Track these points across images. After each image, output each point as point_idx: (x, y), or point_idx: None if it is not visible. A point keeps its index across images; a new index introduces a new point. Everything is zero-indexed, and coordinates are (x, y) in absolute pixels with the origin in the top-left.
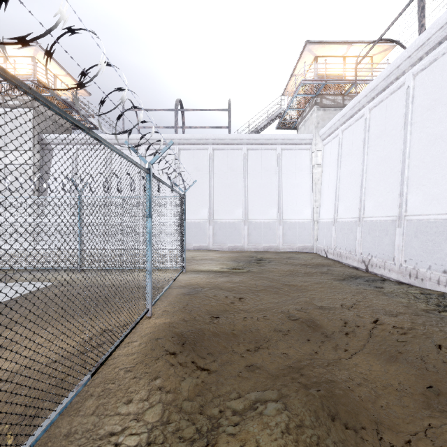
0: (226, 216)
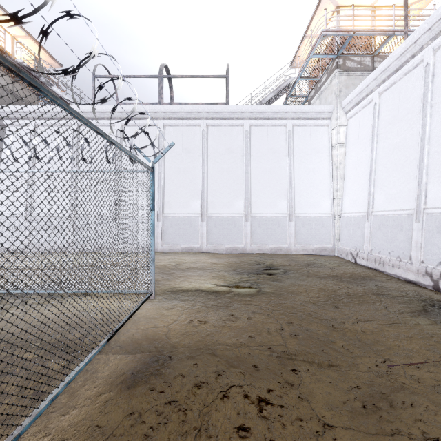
0: (223, 210)
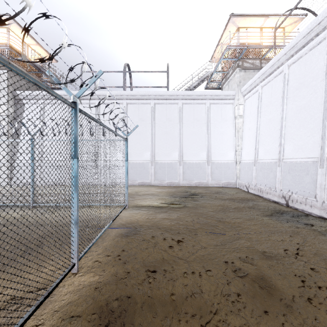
0: (165, 158)
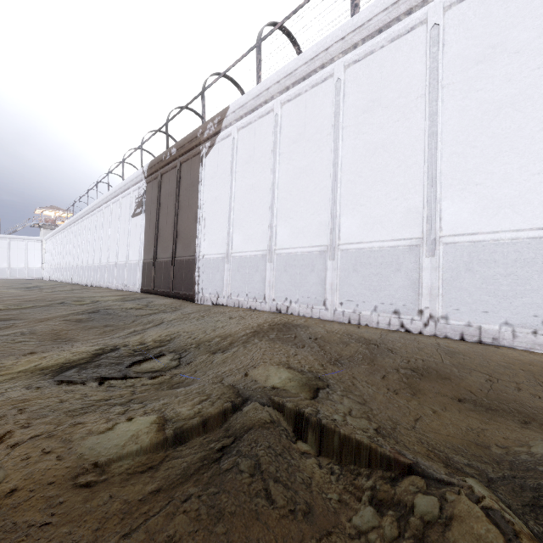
0: None
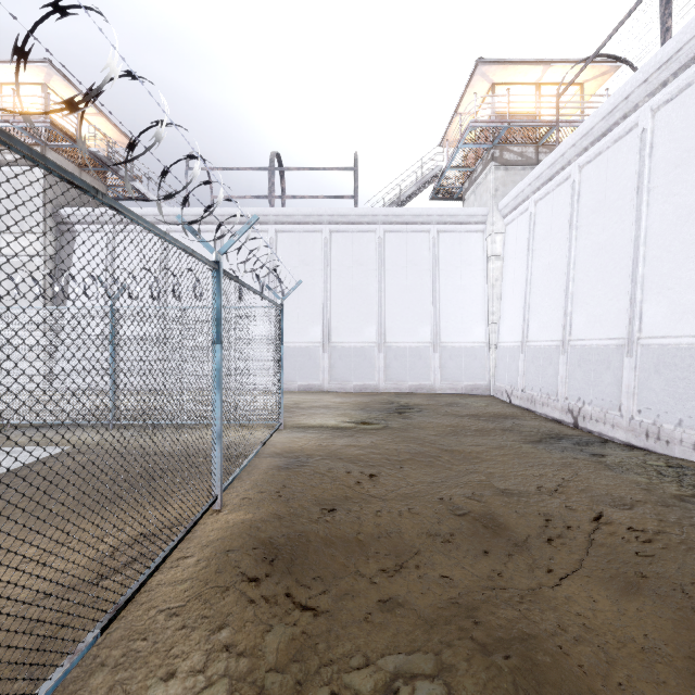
0: (351, 338)
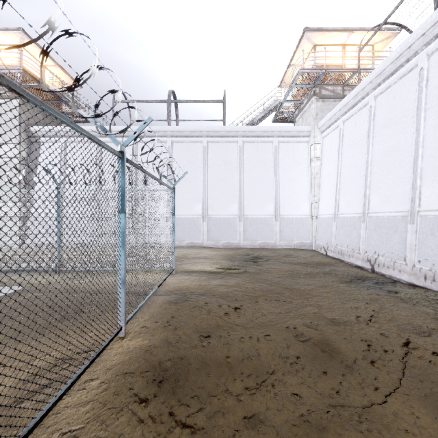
0: (221, 212)
